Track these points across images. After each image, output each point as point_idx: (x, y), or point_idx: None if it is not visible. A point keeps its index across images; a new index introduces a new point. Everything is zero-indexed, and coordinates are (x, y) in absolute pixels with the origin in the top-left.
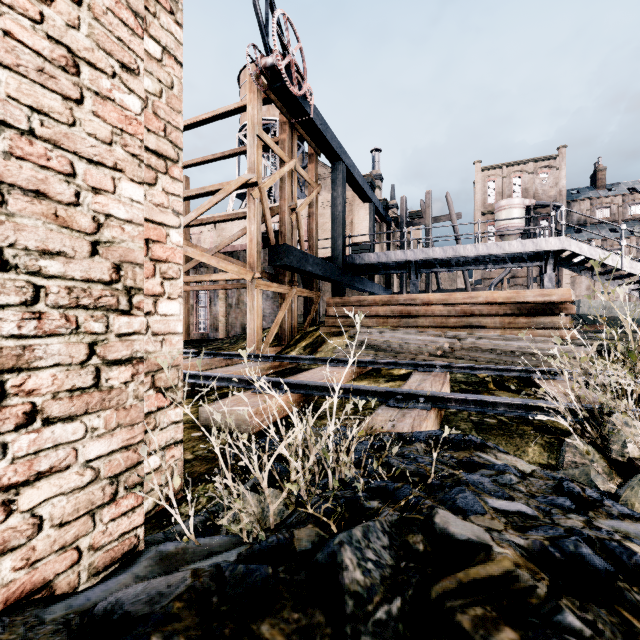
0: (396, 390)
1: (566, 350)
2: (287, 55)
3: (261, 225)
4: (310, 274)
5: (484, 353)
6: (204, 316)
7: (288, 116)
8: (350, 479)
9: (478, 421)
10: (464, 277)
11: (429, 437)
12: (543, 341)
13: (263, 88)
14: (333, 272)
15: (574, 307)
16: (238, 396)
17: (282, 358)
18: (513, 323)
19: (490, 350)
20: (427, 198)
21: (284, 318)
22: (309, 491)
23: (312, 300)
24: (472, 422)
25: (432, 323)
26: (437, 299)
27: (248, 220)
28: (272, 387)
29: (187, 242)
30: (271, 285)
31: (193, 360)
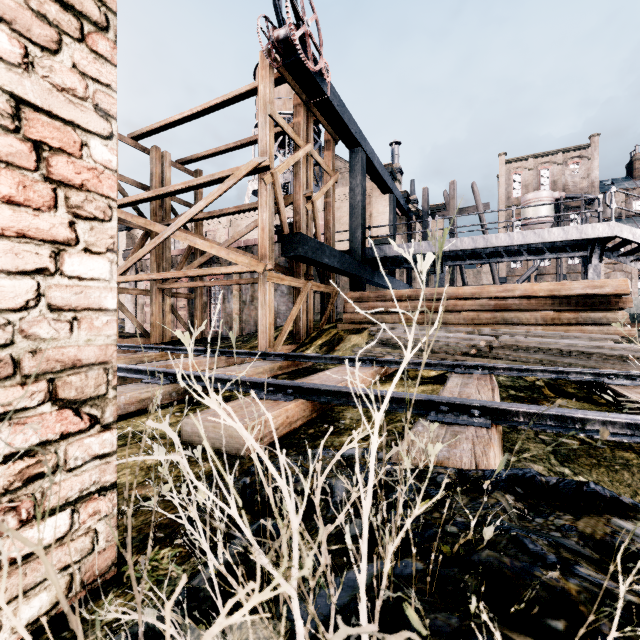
0: (439, 398)
1: (632, 349)
2: (301, 26)
3: (277, 221)
4: (327, 267)
5: (528, 352)
6: (218, 314)
7: (303, 97)
8: (406, 615)
9: (552, 442)
10: (492, 272)
11: (514, 481)
12: (599, 339)
13: (276, 65)
14: (351, 265)
15: (631, 300)
16: (235, 403)
17: (295, 357)
18: (557, 319)
19: (535, 349)
20: (451, 189)
21: (299, 314)
22: (318, 610)
23: (329, 296)
24: (544, 443)
25: (462, 319)
26: (467, 293)
27: (260, 208)
28: (278, 391)
29: (199, 236)
30: (284, 278)
31: (197, 358)
